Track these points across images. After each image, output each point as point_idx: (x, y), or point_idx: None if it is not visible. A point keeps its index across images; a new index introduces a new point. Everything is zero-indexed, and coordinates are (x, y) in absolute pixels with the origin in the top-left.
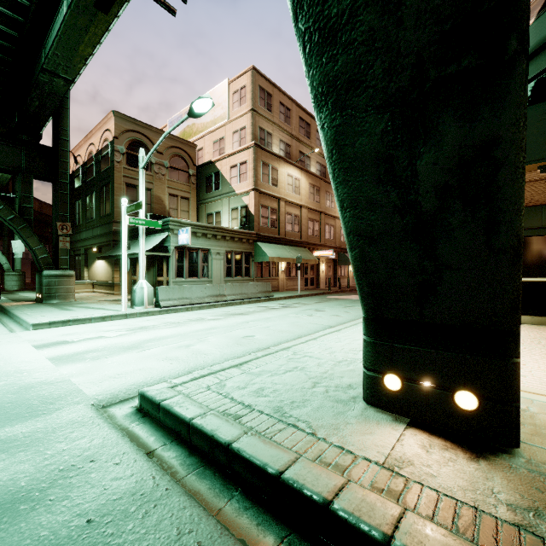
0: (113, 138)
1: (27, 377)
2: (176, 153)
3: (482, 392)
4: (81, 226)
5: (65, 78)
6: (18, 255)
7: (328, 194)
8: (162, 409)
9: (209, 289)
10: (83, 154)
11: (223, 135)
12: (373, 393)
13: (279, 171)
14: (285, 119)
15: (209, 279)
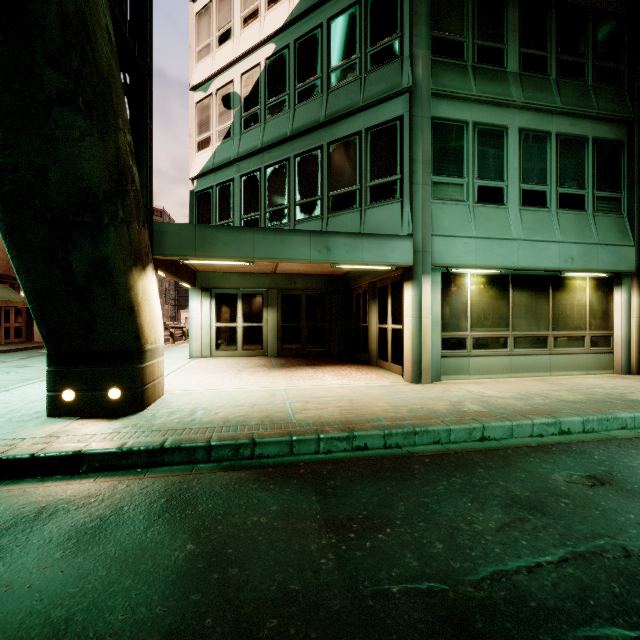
0: None
1: None
2: None
3: (123, 386)
4: None
5: None
6: None
7: None
8: None
9: None
10: None
11: None
12: (54, 408)
13: None
14: None
15: None
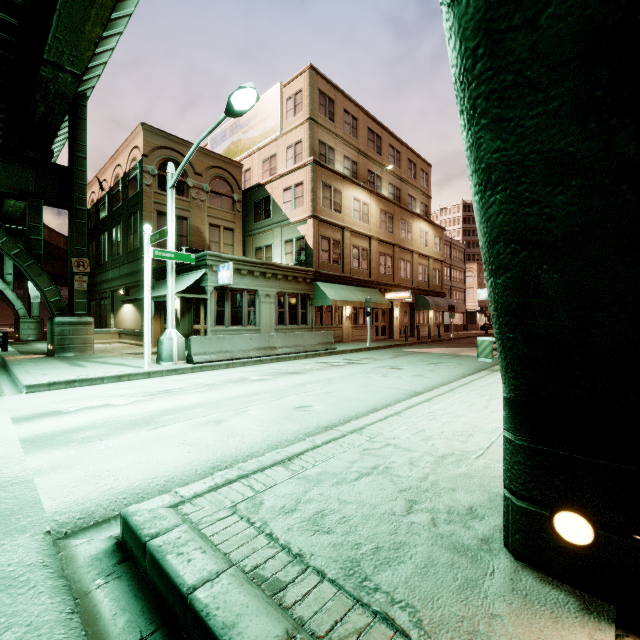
0: (141, 157)
1: None
2: (217, 175)
3: None
4: (107, 264)
5: (72, 73)
6: (35, 299)
7: (404, 223)
8: (149, 556)
9: (255, 340)
10: (109, 179)
11: (274, 151)
12: (528, 542)
13: (343, 194)
14: (350, 130)
15: (256, 327)
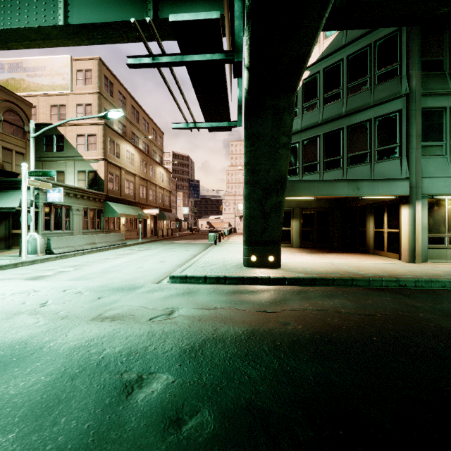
0: None
1: (87, 285)
2: (10, 108)
3: (274, 255)
4: None
5: None
6: None
7: (152, 167)
8: (188, 277)
9: (85, 239)
10: None
11: (64, 102)
12: (248, 263)
13: (121, 147)
14: (122, 104)
15: (71, 231)
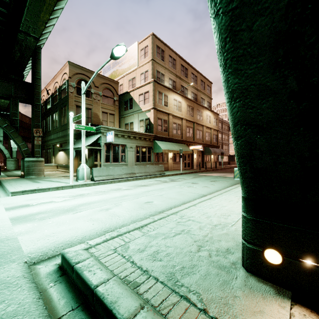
0: (68, 78)
1: None
2: (106, 87)
3: None
4: (50, 131)
5: (34, 37)
6: (14, 149)
7: (199, 111)
8: (75, 272)
9: (125, 169)
10: (51, 89)
11: (134, 76)
12: (253, 263)
13: (168, 97)
14: (172, 65)
15: (125, 163)
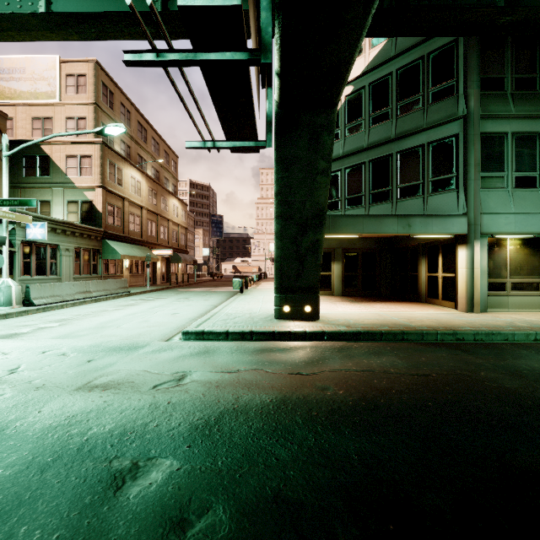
0: None
1: (75, 344)
2: None
3: (312, 305)
4: None
5: None
6: None
7: (164, 199)
8: (206, 333)
9: (77, 286)
10: None
11: (50, 115)
12: (280, 315)
13: (124, 172)
14: (125, 120)
15: (58, 276)
